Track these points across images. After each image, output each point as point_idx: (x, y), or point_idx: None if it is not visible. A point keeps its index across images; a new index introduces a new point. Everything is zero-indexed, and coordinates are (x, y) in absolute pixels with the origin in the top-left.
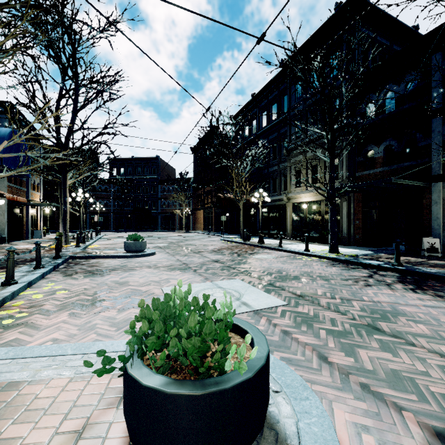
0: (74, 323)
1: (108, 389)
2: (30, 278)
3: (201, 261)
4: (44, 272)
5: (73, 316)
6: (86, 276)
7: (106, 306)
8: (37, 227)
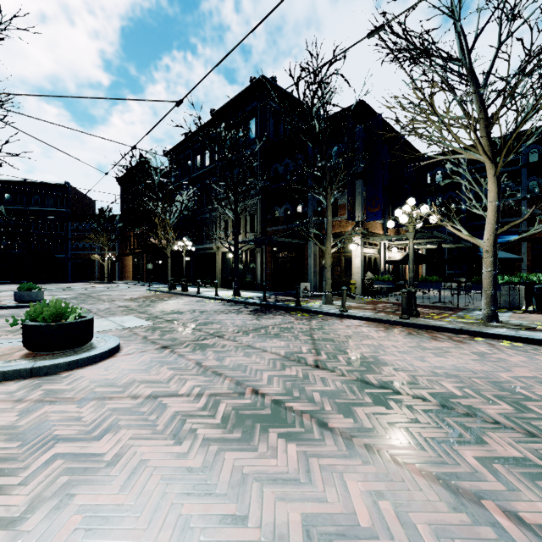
0: None
1: (12, 350)
2: None
3: (107, 307)
4: None
5: None
6: None
7: (2, 334)
8: None
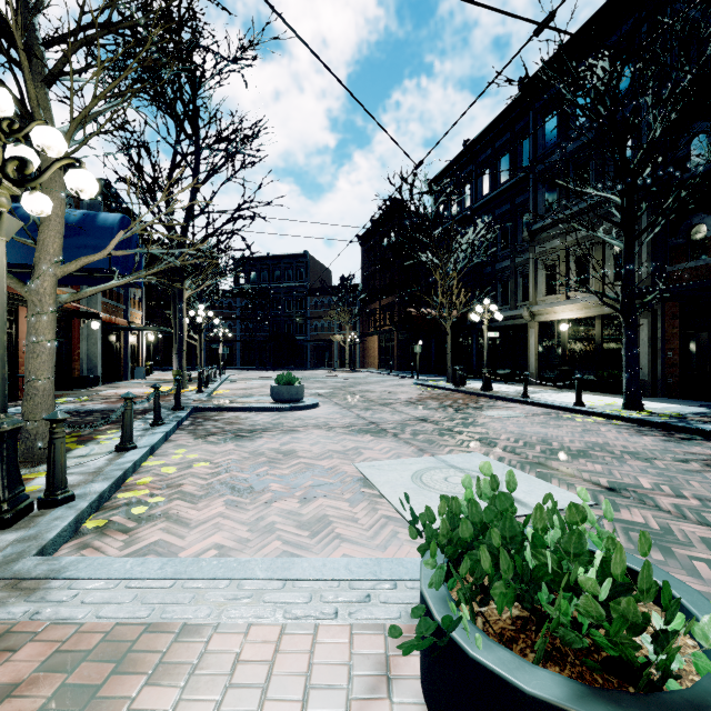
0: (239, 519)
1: (352, 655)
2: (152, 440)
3: (399, 420)
4: (167, 431)
5: (232, 507)
6: (228, 439)
7: (278, 492)
8: (139, 362)
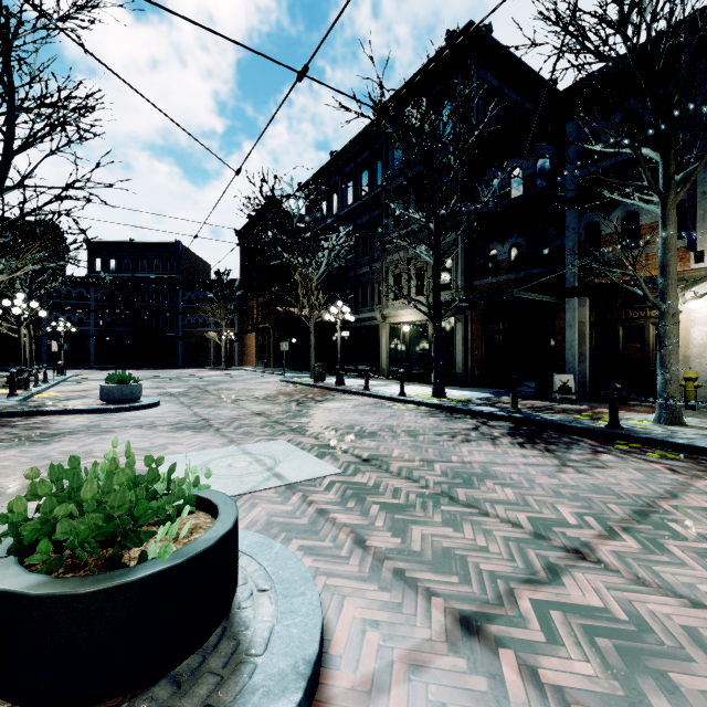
0: None
1: None
2: None
3: (234, 415)
4: None
5: None
6: (14, 445)
7: None
8: None
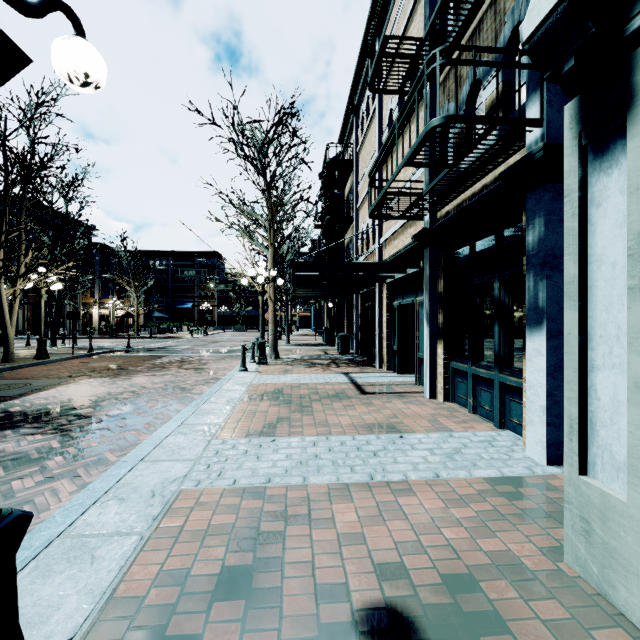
0: None
1: None
2: None
3: None
4: None
5: None
6: None
7: None
8: None
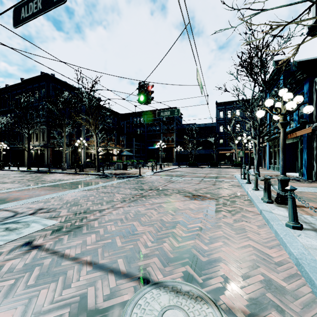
0: None
1: None
2: None
3: None
4: None
5: None
6: None
7: None
8: None
